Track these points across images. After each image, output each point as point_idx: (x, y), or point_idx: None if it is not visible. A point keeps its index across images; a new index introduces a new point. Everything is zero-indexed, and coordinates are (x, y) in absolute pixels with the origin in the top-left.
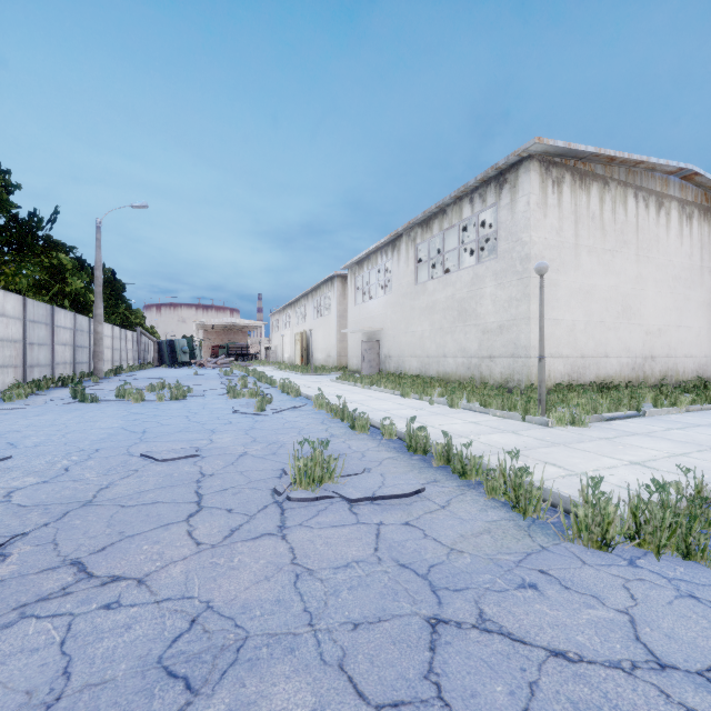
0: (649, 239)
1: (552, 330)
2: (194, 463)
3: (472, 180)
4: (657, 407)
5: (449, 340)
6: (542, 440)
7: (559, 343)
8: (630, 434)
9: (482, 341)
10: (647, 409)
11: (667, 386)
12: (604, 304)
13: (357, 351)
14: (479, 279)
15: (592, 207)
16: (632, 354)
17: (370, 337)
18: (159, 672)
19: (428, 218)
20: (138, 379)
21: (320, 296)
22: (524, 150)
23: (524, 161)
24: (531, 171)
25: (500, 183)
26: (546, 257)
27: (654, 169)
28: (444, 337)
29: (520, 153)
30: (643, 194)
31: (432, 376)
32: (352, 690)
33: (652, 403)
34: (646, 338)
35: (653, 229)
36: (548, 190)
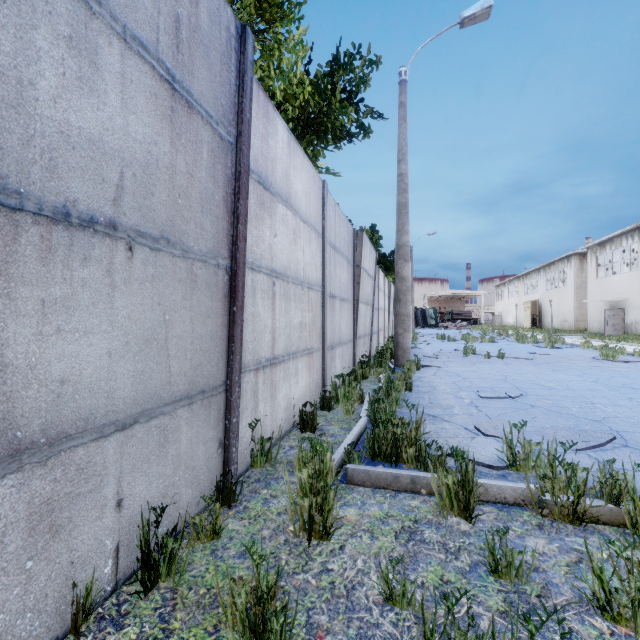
0: None
1: None
2: (552, 355)
3: None
4: None
5: None
6: None
7: None
8: None
9: None
10: None
11: None
12: None
13: (597, 317)
14: None
15: None
16: None
17: (613, 305)
18: (594, 366)
19: None
20: (433, 334)
21: (554, 270)
22: None
23: None
24: None
25: None
26: None
27: None
28: None
29: None
30: None
31: None
32: (633, 369)
33: None
34: None
35: None
36: None
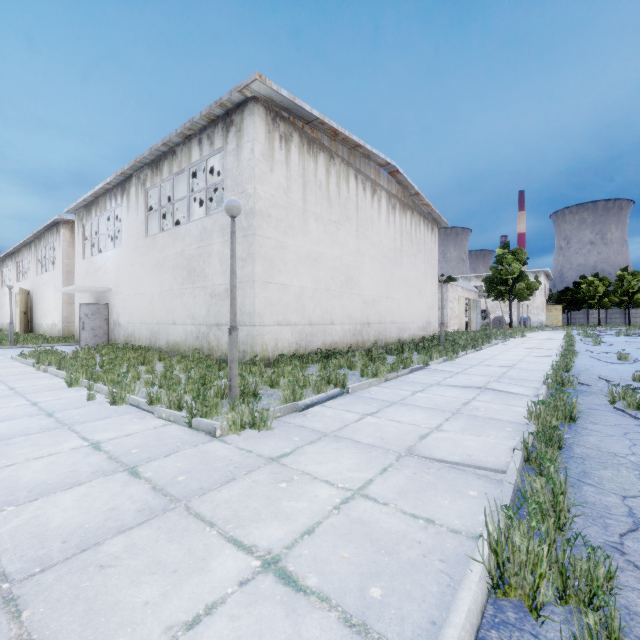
0: (366, 219)
1: (280, 296)
2: None
3: (198, 115)
4: (364, 376)
5: (179, 304)
6: (161, 491)
7: (287, 310)
8: (316, 439)
9: (210, 306)
10: (355, 380)
11: (377, 349)
12: (331, 273)
13: None
14: (207, 234)
15: (320, 175)
16: (353, 321)
17: (99, 299)
18: None
19: (158, 158)
20: None
21: (45, 245)
22: (247, 86)
23: (249, 102)
24: (256, 115)
25: (227, 125)
26: (273, 215)
27: (370, 157)
28: (174, 300)
29: (243, 90)
30: (362, 178)
31: (162, 346)
32: None
33: (360, 373)
34: (364, 306)
35: (369, 211)
36: (275, 143)
